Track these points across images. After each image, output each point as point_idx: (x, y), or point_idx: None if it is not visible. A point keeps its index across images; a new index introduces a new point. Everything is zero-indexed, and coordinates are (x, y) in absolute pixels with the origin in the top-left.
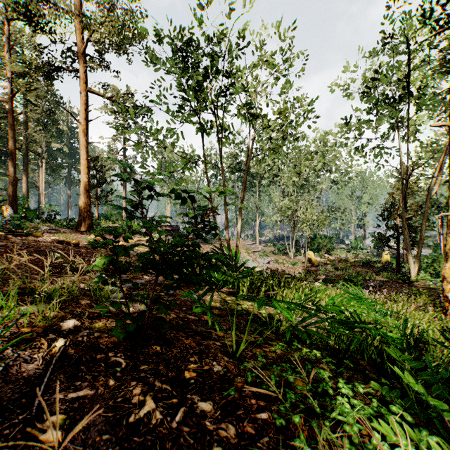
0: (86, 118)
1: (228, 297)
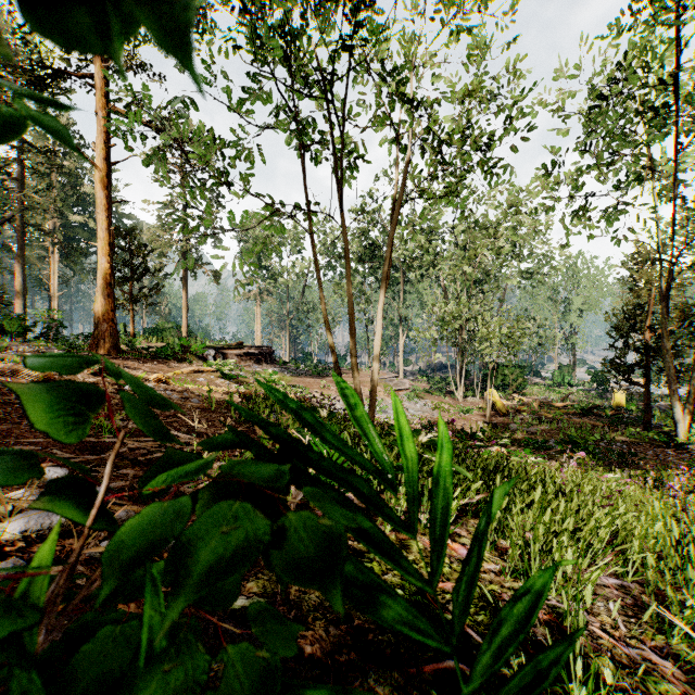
0: (107, 158)
1: None
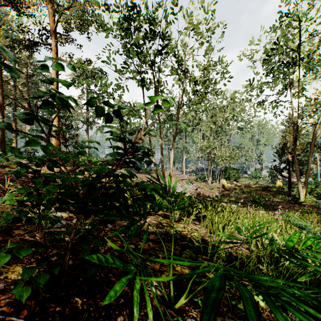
0: None
1: (163, 219)
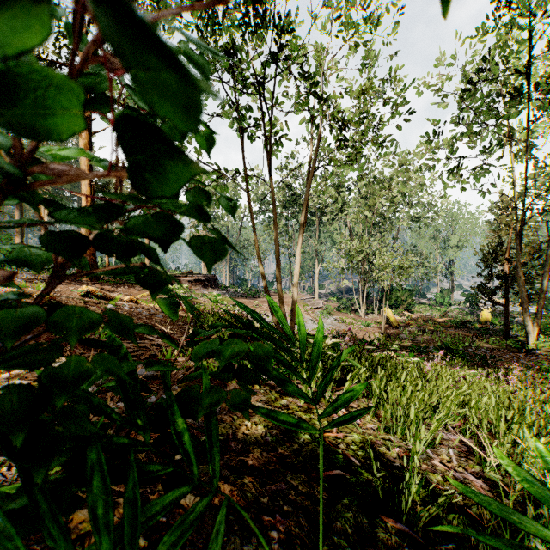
0: (89, 129)
1: (281, 397)
